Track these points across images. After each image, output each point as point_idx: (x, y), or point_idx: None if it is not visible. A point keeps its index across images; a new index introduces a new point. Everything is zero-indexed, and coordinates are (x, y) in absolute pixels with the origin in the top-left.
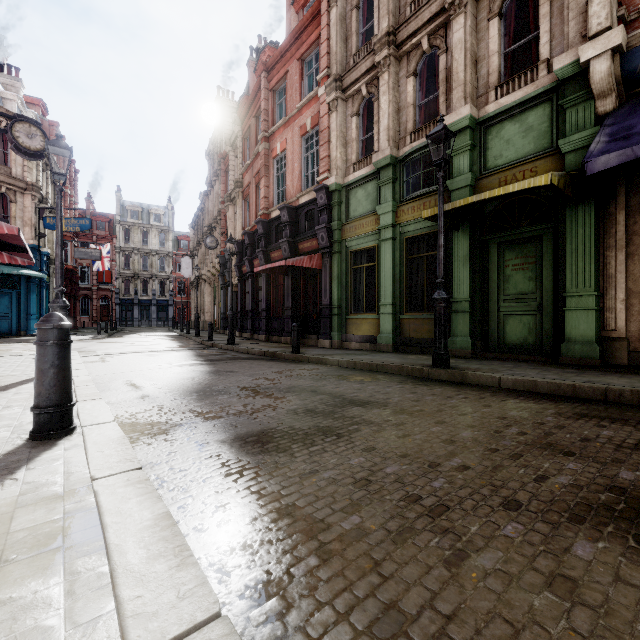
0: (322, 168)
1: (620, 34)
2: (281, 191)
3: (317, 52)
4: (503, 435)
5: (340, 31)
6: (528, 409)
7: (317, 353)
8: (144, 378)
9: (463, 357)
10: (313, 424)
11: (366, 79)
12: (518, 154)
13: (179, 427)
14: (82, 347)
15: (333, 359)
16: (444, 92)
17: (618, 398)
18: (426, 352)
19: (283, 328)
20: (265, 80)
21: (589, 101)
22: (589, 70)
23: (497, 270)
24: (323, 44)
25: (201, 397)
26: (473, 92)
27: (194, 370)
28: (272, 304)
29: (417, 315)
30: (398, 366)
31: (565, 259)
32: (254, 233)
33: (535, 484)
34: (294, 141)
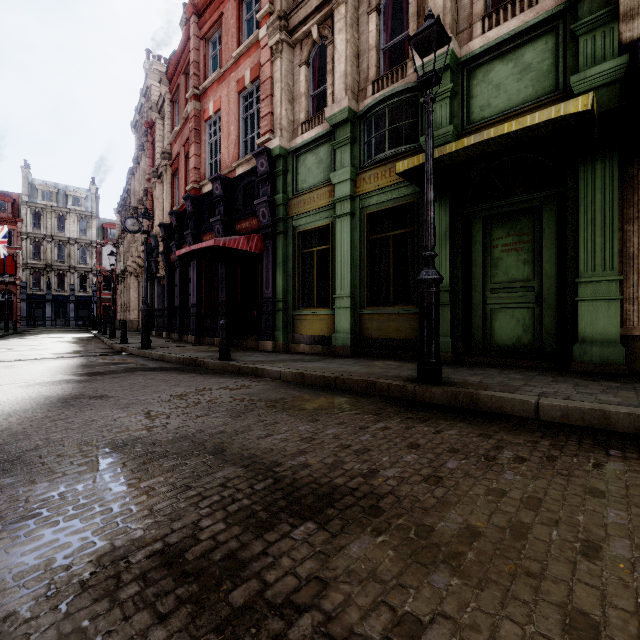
0: (263, 128)
1: None
2: (215, 162)
3: None
4: None
5: None
6: None
7: (254, 359)
8: None
9: (443, 363)
10: None
11: (318, 17)
12: (511, 102)
13: None
14: None
15: (273, 369)
16: (415, 29)
17: None
18: (393, 356)
19: (217, 327)
20: (195, 25)
21: (611, 24)
22: None
23: (483, 252)
24: None
25: None
26: (453, 25)
27: (38, 395)
28: (204, 298)
29: (381, 309)
30: (367, 381)
31: (575, 234)
32: (183, 213)
33: None
34: (230, 99)
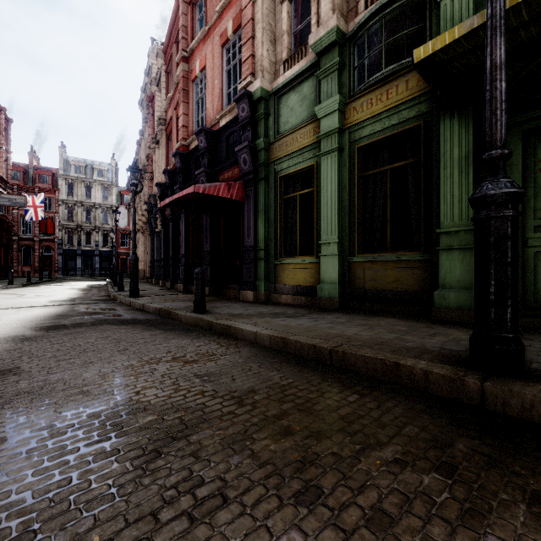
0: (244, 73)
1: None
2: (202, 119)
3: None
4: None
5: None
6: None
7: (230, 312)
8: None
9: (467, 323)
10: None
11: None
12: None
13: None
14: None
15: (247, 329)
16: None
17: None
18: (392, 311)
19: None
20: None
21: None
22: None
23: (521, 178)
24: None
25: None
26: None
27: None
28: (191, 249)
29: (376, 256)
30: (384, 361)
31: None
32: (175, 171)
33: None
34: (214, 54)
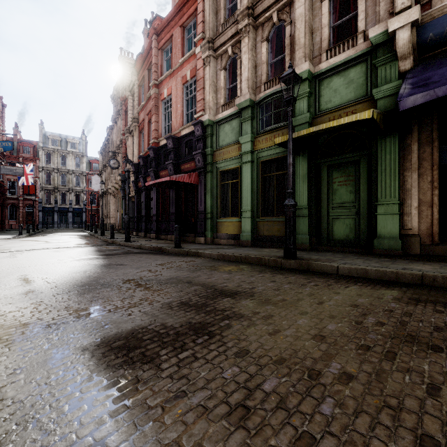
0: (198, 108)
1: (417, 11)
2: (168, 126)
3: (195, 22)
4: (365, 326)
5: (212, 6)
6: (371, 295)
7: (194, 248)
8: (40, 272)
9: (303, 250)
10: (185, 320)
11: (231, 42)
12: (343, 100)
13: (45, 329)
14: (0, 245)
15: (206, 252)
16: (289, 53)
17: (432, 282)
18: (276, 246)
19: (169, 229)
20: (155, 41)
21: (394, 61)
22: (394, 38)
23: (327, 185)
24: (199, 14)
25: (84, 291)
26: (310, 54)
27: (89, 264)
28: (161, 211)
29: (269, 218)
30: (257, 258)
31: (376, 177)
32: (147, 157)
33: (433, 401)
34: (177, 88)
